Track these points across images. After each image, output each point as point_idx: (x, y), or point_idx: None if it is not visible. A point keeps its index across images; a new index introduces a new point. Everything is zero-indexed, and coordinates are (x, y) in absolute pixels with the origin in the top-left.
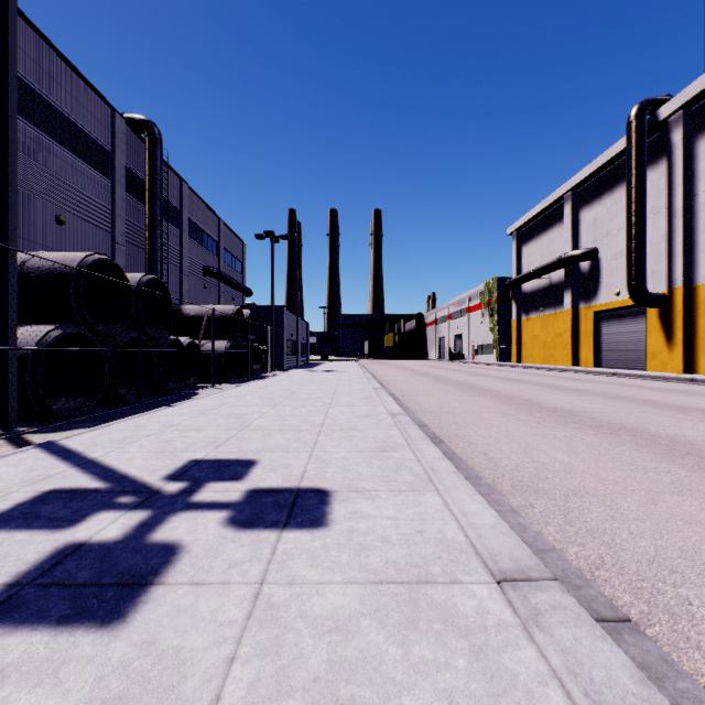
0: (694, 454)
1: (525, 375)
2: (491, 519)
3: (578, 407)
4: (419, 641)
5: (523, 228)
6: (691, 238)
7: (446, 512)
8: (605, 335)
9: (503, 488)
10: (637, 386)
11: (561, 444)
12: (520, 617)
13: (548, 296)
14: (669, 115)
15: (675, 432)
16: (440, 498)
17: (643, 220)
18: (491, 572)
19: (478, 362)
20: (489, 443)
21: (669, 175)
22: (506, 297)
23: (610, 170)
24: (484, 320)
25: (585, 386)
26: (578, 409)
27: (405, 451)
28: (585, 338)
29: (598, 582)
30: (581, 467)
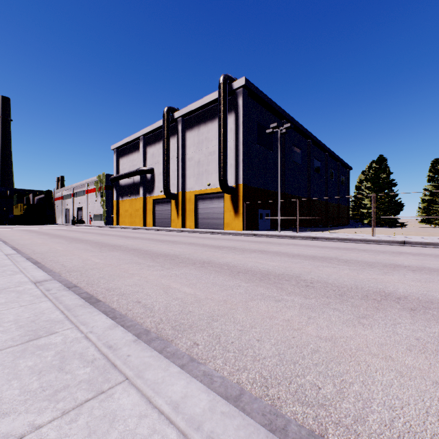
0: (147, 254)
1: (117, 231)
2: (43, 274)
3: (126, 244)
4: (0, 295)
5: (120, 148)
6: (185, 172)
7: (25, 277)
8: (157, 211)
9: (63, 272)
10: (161, 234)
11: (102, 257)
12: (38, 286)
13: (133, 189)
14: (178, 117)
15: (151, 248)
16: (24, 275)
17: (169, 160)
18: (34, 283)
19: (93, 226)
20: (68, 261)
21: (178, 143)
22: (111, 186)
23: (159, 132)
24: (97, 199)
25: (140, 235)
26: (125, 244)
27: (12, 266)
28: (149, 212)
29: (78, 284)
30: (102, 262)
